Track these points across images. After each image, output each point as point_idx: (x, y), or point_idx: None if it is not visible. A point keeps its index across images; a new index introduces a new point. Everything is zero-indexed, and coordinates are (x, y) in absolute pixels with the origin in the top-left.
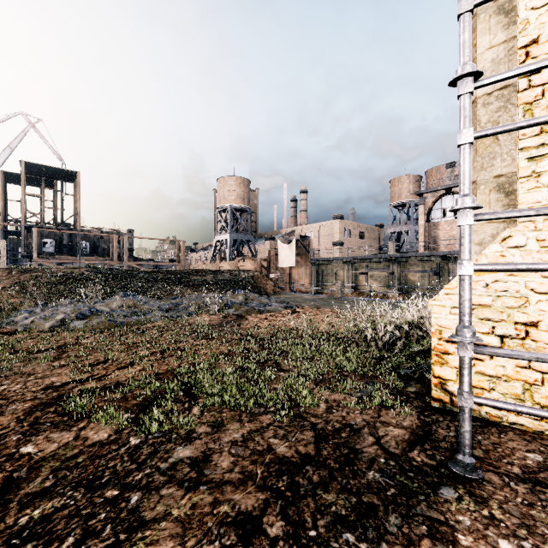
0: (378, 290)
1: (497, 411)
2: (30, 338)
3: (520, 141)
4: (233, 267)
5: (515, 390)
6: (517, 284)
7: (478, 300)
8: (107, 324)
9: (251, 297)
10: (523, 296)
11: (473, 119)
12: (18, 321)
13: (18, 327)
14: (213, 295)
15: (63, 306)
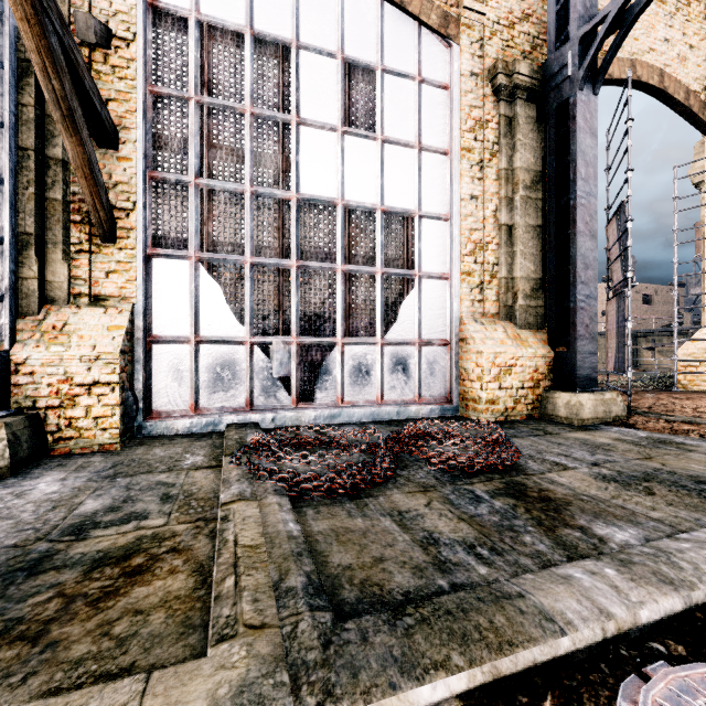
0: (669, 367)
1: (698, 387)
2: None
3: (705, 300)
4: None
5: (703, 379)
6: (704, 345)
7: (692, 351)
8: None
9: None
10: (705, 349)
11: (703, 276)
12: None
13: None
14: None
15: None
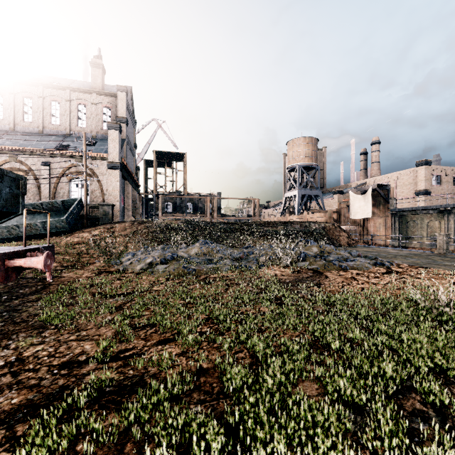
0: None
1: None
2: (120, 279)
3: None
4: (302, 219)
5: None
6: None
7: None
8: (181, 270)
9: (327, 249)
10: None
11: None
12: (124, 261)
13: (120, 267)
14: (284, 246)
15: (157, 250)
